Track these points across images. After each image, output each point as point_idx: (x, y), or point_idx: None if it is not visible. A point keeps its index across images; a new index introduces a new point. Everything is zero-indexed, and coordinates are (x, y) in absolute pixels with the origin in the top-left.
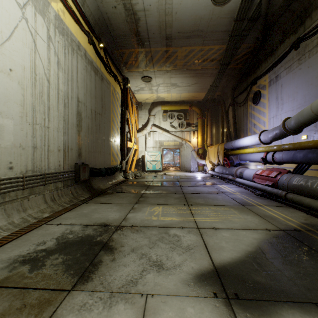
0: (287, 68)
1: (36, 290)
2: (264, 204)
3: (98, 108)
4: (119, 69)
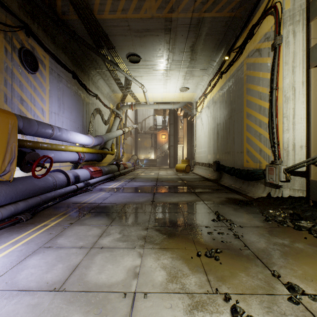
0: (68, 82)
1: (180, 173)
2: (125, 178)
3: (228, 114)
4: (256, 3)
